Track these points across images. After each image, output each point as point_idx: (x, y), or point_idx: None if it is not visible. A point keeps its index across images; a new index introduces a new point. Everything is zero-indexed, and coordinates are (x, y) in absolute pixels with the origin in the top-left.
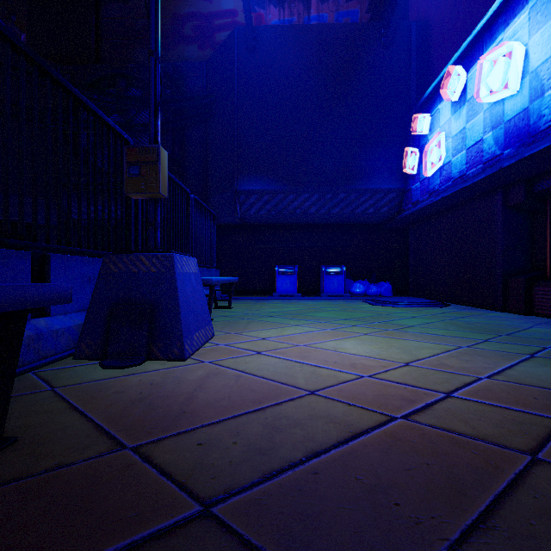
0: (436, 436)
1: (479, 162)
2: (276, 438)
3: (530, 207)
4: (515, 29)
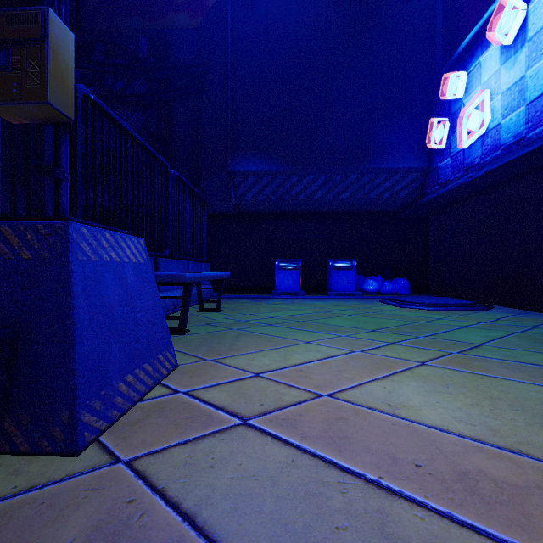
0: None
1: None
2: None
3: None
4: None
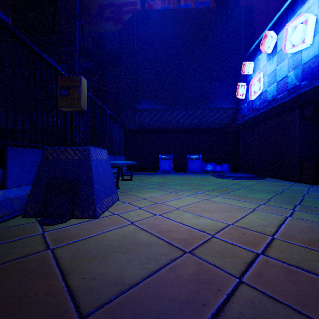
0: (279, 291)
1: (285, 90)
2: (154, 292)
3: (317, 118)
4: (309, 6)
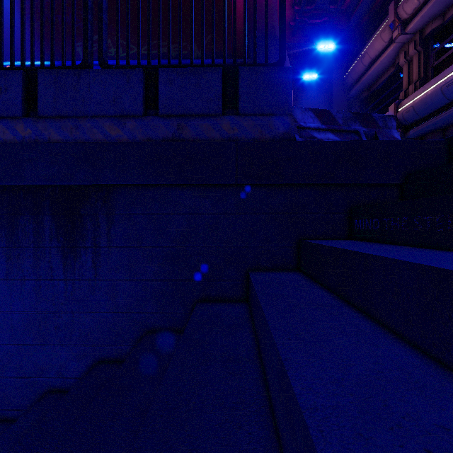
0: None
1: None
2: None
3: None
4: None
